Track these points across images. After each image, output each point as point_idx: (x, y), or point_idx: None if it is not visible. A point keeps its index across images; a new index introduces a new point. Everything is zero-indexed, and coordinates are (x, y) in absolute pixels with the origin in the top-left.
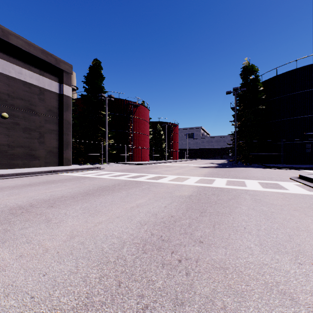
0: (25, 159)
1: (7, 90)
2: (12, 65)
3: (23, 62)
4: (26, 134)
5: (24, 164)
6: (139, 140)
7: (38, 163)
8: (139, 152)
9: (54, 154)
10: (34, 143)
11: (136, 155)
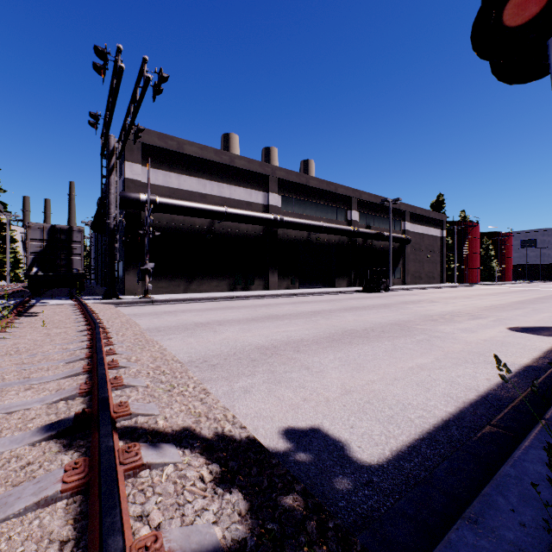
0: (431, 279)
1: (428, 242)
2: (429, 228)
3: (431, 225)
4: (432, 265)
5: (431, 282)
6: (472, 260)
7: (435, 282)
8: (472, 273)
9: (439, 276)
10: (434, 270)
11: (469, 276)
